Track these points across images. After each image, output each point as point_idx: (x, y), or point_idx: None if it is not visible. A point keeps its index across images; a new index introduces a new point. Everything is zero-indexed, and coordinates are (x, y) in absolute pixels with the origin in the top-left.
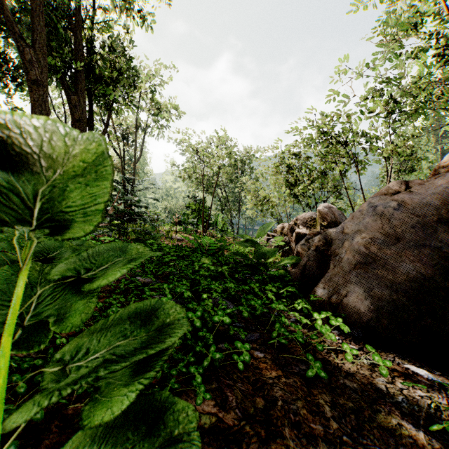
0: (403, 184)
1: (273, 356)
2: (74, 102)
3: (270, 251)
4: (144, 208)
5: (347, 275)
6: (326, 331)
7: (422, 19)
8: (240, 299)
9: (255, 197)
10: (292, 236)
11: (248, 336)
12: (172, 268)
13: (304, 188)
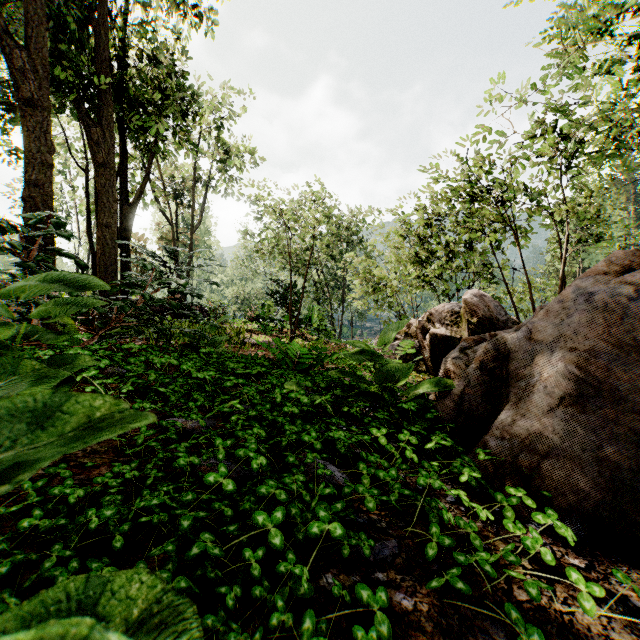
0: (634, 255)
1: (432, 604)
2: (95, 137)
3: (402, 370)
4: (196, 296)
5: (544, 415)
6: (534, 543)
7: (617, 15)
8: (354, 458)
9: (367, 281)
10: (424, 338)
11: (375, 548)
12: (236, 401)
13: (439, 267)
